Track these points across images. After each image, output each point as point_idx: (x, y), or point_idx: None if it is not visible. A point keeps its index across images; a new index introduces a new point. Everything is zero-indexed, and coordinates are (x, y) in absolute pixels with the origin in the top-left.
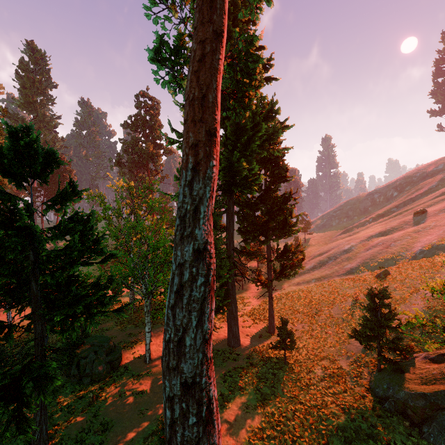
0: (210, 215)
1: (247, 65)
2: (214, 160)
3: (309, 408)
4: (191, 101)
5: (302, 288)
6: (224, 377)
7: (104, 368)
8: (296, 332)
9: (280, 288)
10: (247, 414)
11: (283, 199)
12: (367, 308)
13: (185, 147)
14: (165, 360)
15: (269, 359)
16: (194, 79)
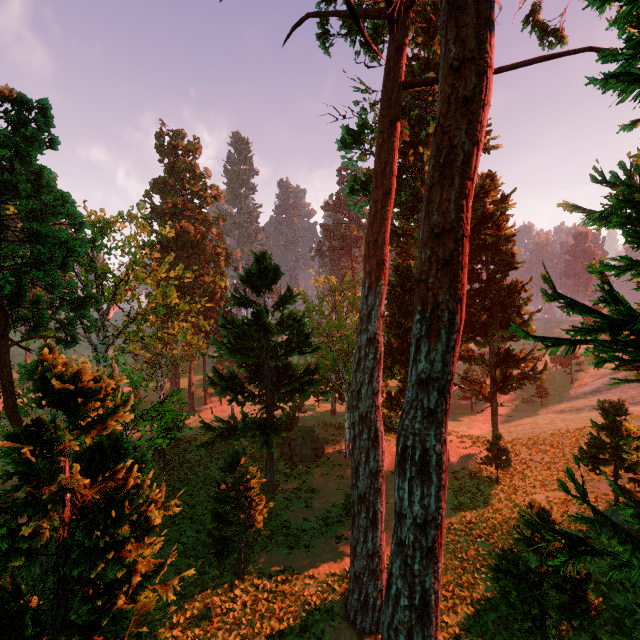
0: (379, 316)
1: None
2: (382, 280)
3: (507, 518)
4: (368, 244)
5: (565, 416)
6: None
7: (310, 453)
8: (530, 462)
9: (531, 414)
10: None
11: (506, 292)
12: (599, 425)
13: (364, 273)
14: (351, 402)
15: (478, 478)
16: (370, 229)
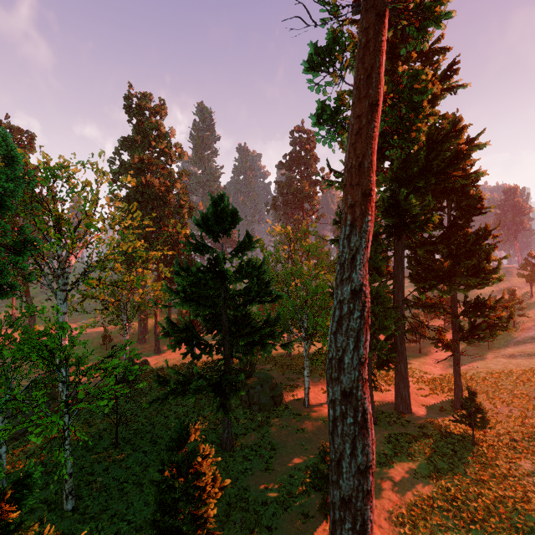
0: (365, 262)
1: (412, 100)
2: (369, 216)
3: (500, 496)
4: (349, 170)
5: (518, 362)
6: (389, 439)
7: (269, 401)
8: (497, 414)
9: (479, 358)
10: (414, 479)
11: (474, 238)
12: None
13: (344, 207)
14: (329, 372)
15: (449, 435)
16: (351, 151)
